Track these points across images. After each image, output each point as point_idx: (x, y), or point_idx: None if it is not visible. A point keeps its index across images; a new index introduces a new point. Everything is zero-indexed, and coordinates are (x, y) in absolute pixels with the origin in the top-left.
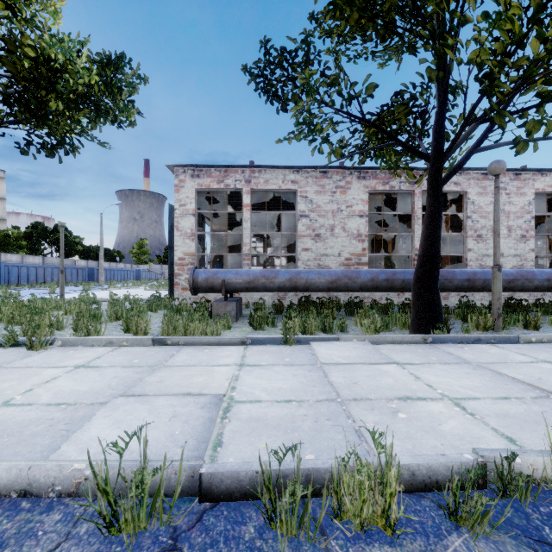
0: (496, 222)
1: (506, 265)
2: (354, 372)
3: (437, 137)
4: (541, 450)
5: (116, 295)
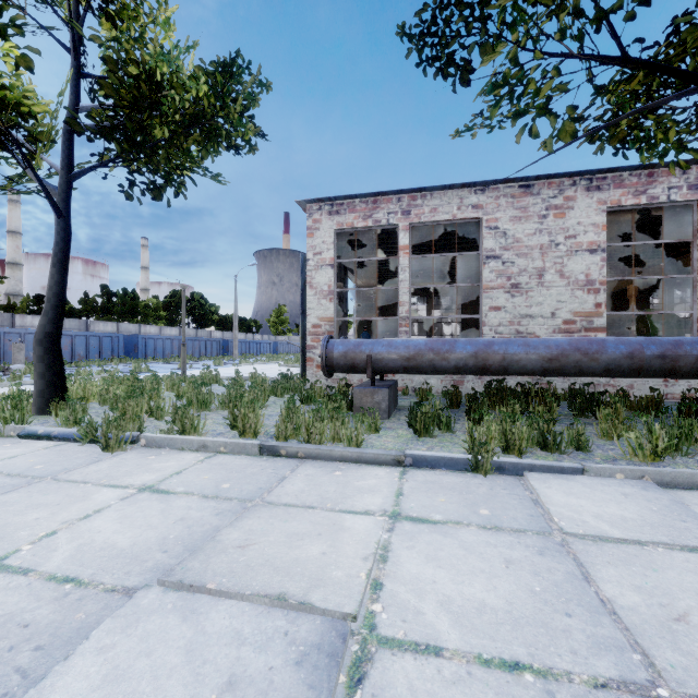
0: None
1: None
2: (656, 572)
3: None
4: None
5: (237, 373)
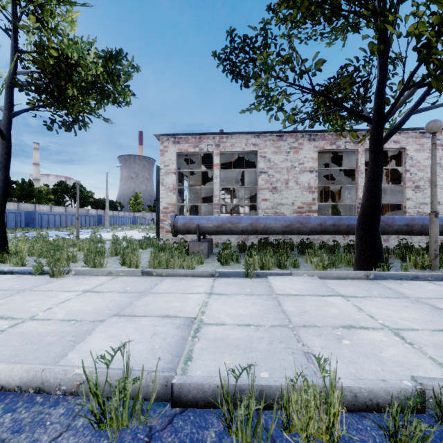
0: (433, 174)
1: (442, 212)
2: (304, 302)
3: (378, 102)
4: None
5: (116, 236)
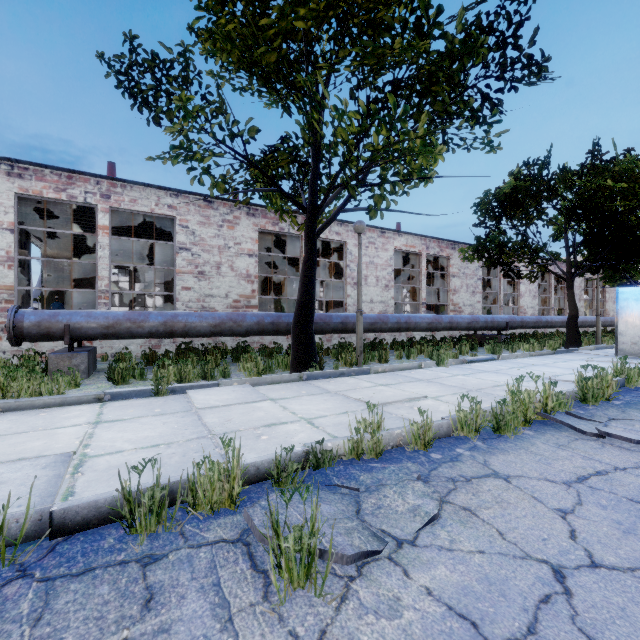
0: (359, 273)
1: (375, 310)
2: (229, 411)
3: (312, 193)
4: (345, 436)
5: None
